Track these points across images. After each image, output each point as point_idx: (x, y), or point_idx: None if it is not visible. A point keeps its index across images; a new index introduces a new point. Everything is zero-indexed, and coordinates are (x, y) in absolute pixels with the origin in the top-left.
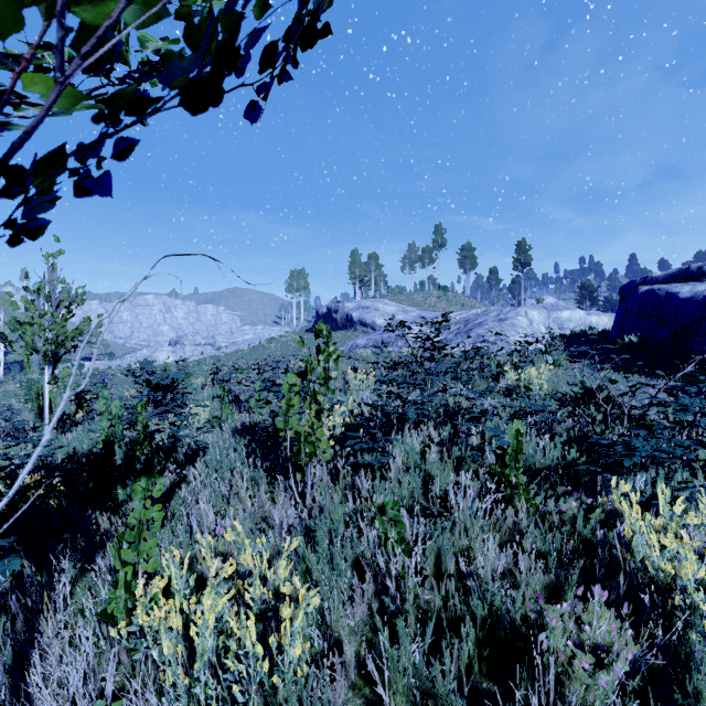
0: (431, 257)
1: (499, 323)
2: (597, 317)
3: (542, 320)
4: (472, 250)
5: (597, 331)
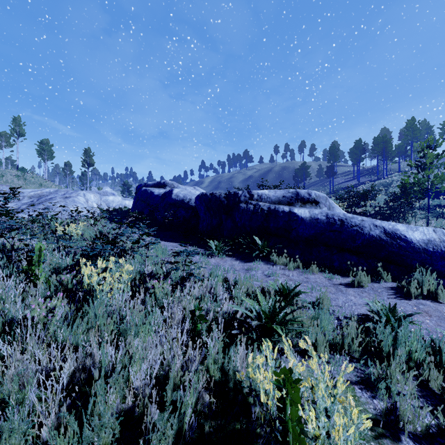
0: (9, 142)
1: (64, 199)
2: (129, 201)
3: (96, 200)
4: (50, 146)
5: (128, 209)
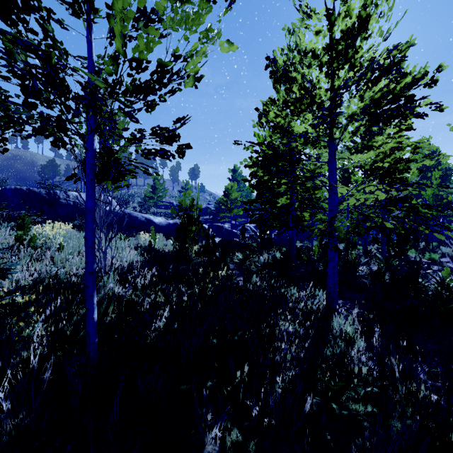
0: None
1: None
2: None
3: None
4: None
5: None
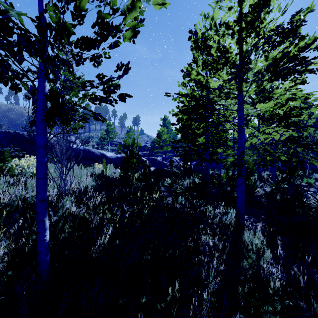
0: None
1: None
2: None
3: None
4: None
5: None
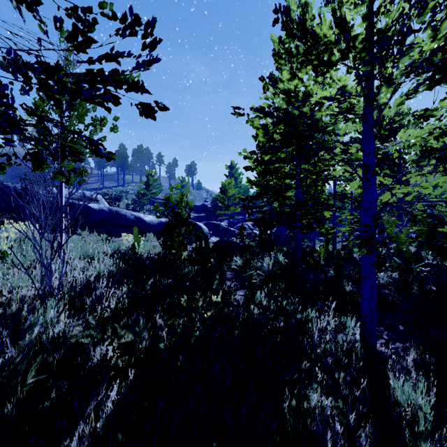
0: None
1: None
2: None
3: None
4: None
5: None
